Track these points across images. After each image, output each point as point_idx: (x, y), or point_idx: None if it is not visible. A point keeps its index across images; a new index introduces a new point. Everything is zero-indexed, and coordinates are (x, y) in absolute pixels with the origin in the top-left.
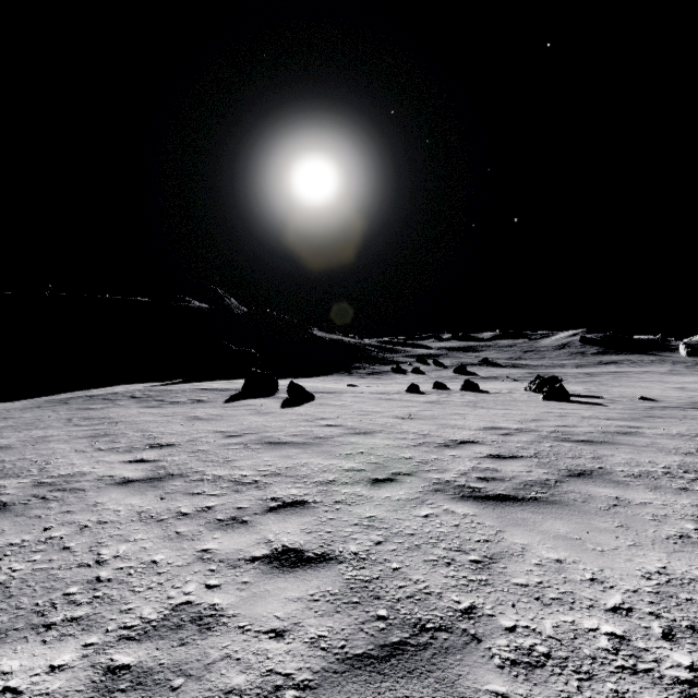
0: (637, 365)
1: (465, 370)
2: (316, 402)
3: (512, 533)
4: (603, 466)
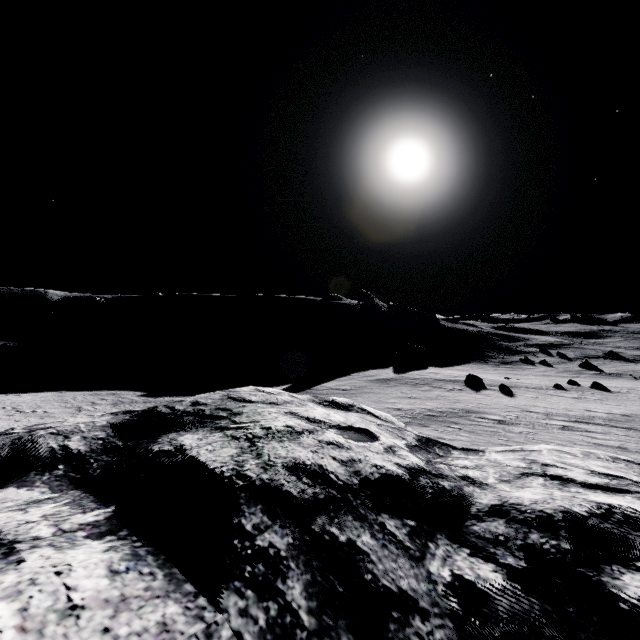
0: None
1: (589, 365)
2: (518, 394)
3: (611, 430)
4: None
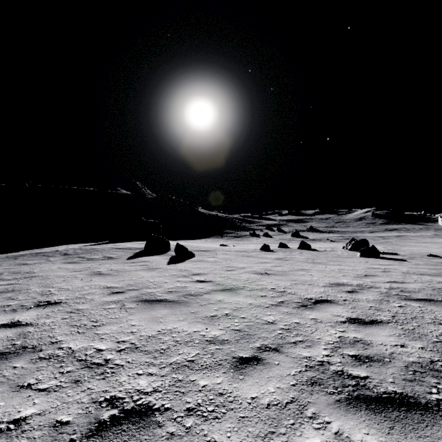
0: (411, 231)
1: (298, 234)
2: (195, 259)
3: None
4: None
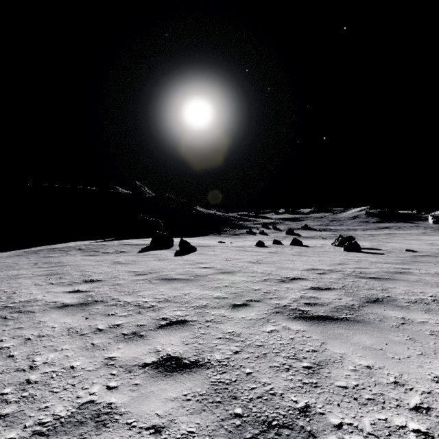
0: (402, 229)
1: (293, 232)
2: (197, 253)
3: (332, 345)
4: (390, 295)
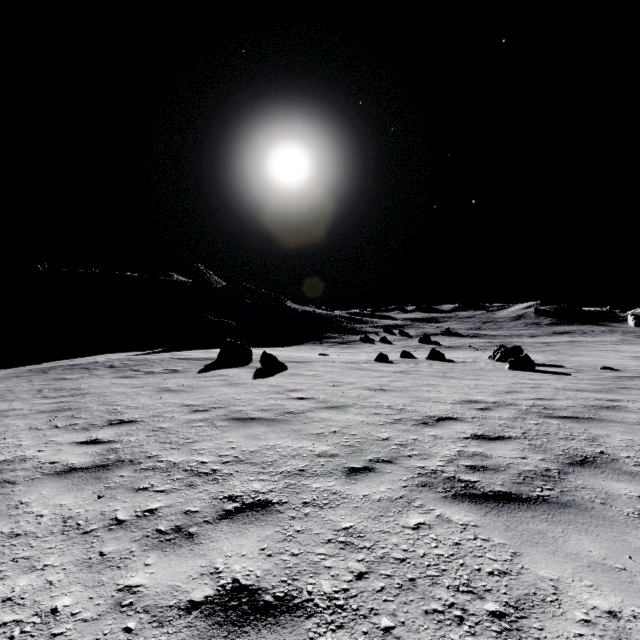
0: (589, 335)
1: (429, 339)
2: (288, 373)
3: (532, 559)
4: (604, 450)
